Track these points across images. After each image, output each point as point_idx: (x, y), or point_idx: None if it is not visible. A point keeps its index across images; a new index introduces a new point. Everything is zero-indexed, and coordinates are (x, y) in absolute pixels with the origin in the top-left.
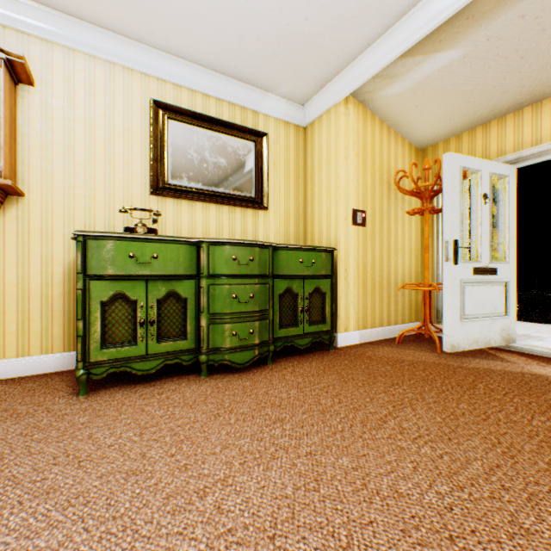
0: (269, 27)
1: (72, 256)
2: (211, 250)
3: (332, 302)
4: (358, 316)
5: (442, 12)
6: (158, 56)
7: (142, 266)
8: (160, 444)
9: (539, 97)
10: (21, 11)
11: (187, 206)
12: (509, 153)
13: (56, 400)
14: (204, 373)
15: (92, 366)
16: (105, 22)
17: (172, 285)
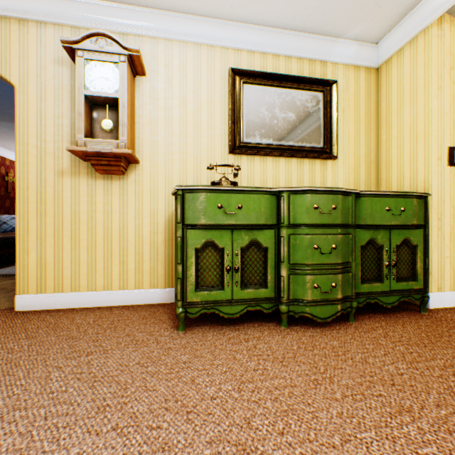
0: None
1: (170, 210)
2: (291, 200)
3: (425, 256)
4: None
5: None
6: (235, 28)
7: (228, 216)
8: (262, 411)
9: None
10: (137, 18)
11: (258, 161)
12: None
13: (161, 332)
14: (284, 323)
15: (188, 305)
16: (194, 8)
17: (253, 234)
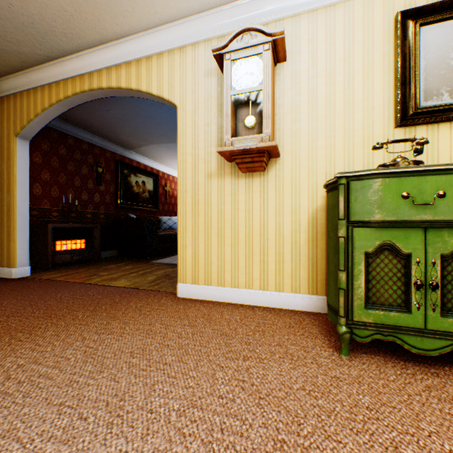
0: None
1: (314, 206)
2: None
3: None
4: None
5: None
6: None
7: (418, 208)
8: None
9: None
10: (278, 2)
11: (446, 130)
12: None
13: (317, 350)
14: None
15: (353, 325)
16: None
17: None
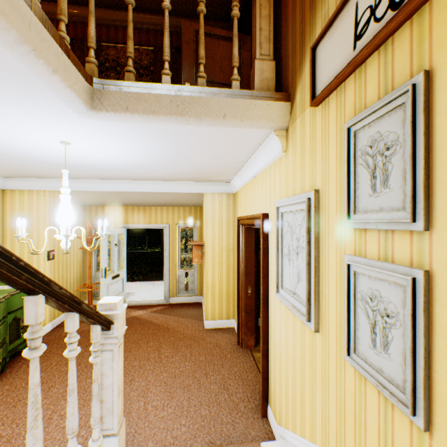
0: (9, 165)
1: None
2: None
3: None
4: (52, 313)
5: (106, 188)
6: None
7: None
8: (4, 430)
9: (134, 205)
10: None
11: None
12: (124, 222)
13: None
14: None
15: None
16: None
17: None
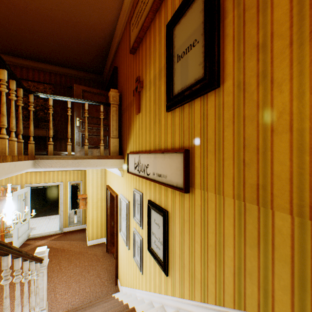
0: None
1: None
2: None
3: None
4: None
5: None
6: None
7: None
8: None
9: (37, 171)
10: None
11: None
12: (29, 183)
13: None
14: None
15: None
16: None
17: None
